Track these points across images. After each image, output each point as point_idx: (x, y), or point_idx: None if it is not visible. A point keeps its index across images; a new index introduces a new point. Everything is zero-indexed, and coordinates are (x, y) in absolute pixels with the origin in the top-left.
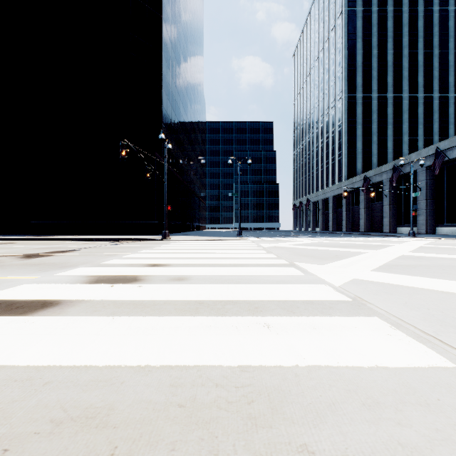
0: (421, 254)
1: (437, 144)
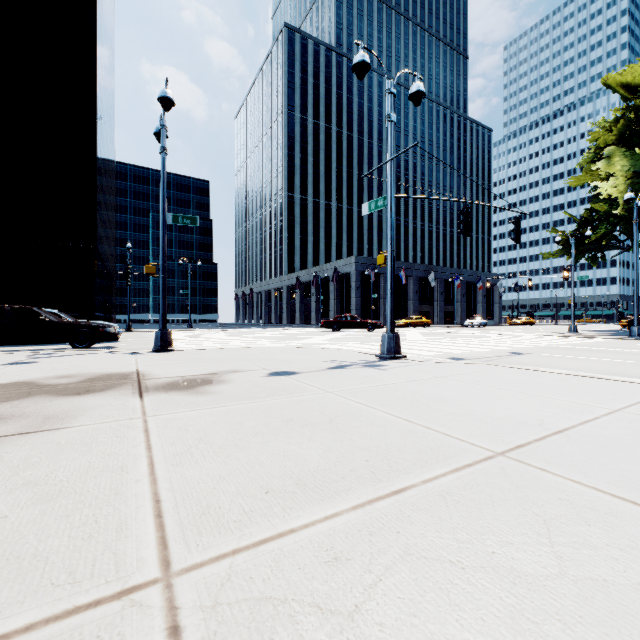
0: (292, 332)
1: (339, 261)
